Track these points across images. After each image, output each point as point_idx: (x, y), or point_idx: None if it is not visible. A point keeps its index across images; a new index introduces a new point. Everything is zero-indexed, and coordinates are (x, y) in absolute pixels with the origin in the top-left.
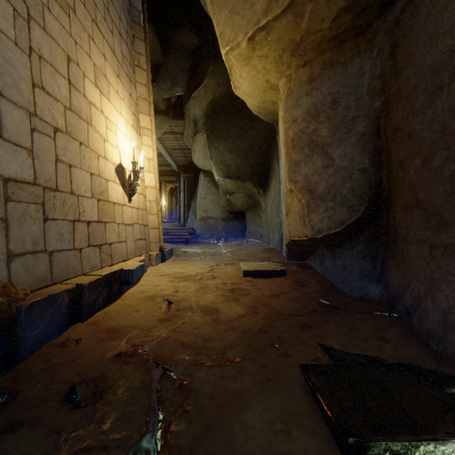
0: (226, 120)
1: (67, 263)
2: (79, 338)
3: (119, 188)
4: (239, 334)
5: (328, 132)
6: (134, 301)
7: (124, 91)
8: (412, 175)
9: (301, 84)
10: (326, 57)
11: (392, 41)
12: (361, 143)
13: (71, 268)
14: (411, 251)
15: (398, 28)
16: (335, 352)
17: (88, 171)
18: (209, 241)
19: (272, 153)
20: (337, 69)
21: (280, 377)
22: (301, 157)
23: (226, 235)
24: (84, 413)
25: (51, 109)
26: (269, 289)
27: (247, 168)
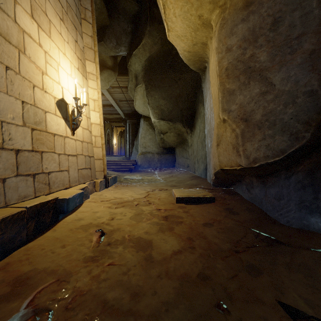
0: (160, 73)
1: None
2: None
3: (61, 121)
4: (175, 283)
5: (267, 56)
6: (65, 233)
7: (69, 35)
8: None
9: (236, 11)
10: None
11: None
12: (309, 62)
13: None
14: None
15: None
16: None
17: (18, 99)
18: (147, 170)
19: (198, 99)
20: None
21: None
22: (235, 86)
23: (160, 166)
24: None
25: None
26: (201, 217)
27: (177, 111)
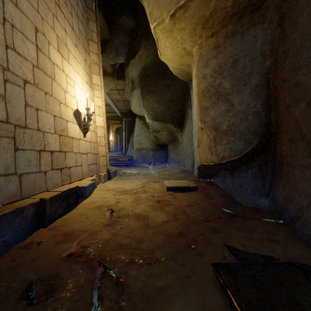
0: (154, 80)
1: (34, 182)
2: (40, 240)
3: (76, 127)
4: (164, 237)
5: (229, 85)
6: (85, 210)
7: (81, 57)
8: (297, 115)
9: (209, 50)
10: (228, 29)
11: (280, 14)
12: (255, 92)
13: (37, 186)
14: (296, 173)
15: (285, 3)
16: (238, 252)
17: (52, 114)
18: (142, 165)
19: (187, 103)
20: (236, 37)
21: (196, 274)
22: (209, 104)
23: (154, 161)
24: (36, 310)
25: (21, 66)
26: (185, 201)
27: (169, 113)
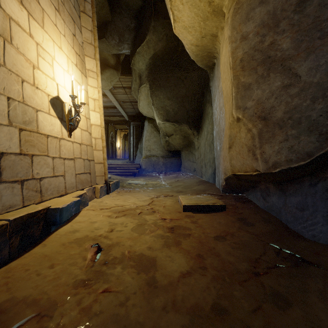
0: (165, 72)
1: None
2: None
3: (56, 121)
4: (185, 319)
5: (291, 42)
6: (55, 248)
7: (66, 28)
8: None
9: None
10: None
11: None
12: None
13: None
14: None
15: None
16: None
17: (3, 94)
18: (152, 174)
19: (205, 99)
20: None
21: None
22: (252, 79)
23: (165, 169)
24: None
25: None
26: (212, 228)
27: (183, 112)
